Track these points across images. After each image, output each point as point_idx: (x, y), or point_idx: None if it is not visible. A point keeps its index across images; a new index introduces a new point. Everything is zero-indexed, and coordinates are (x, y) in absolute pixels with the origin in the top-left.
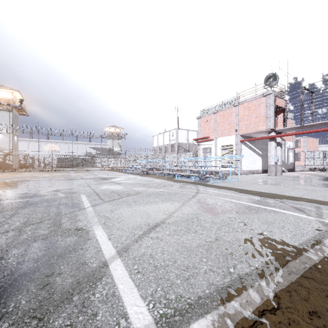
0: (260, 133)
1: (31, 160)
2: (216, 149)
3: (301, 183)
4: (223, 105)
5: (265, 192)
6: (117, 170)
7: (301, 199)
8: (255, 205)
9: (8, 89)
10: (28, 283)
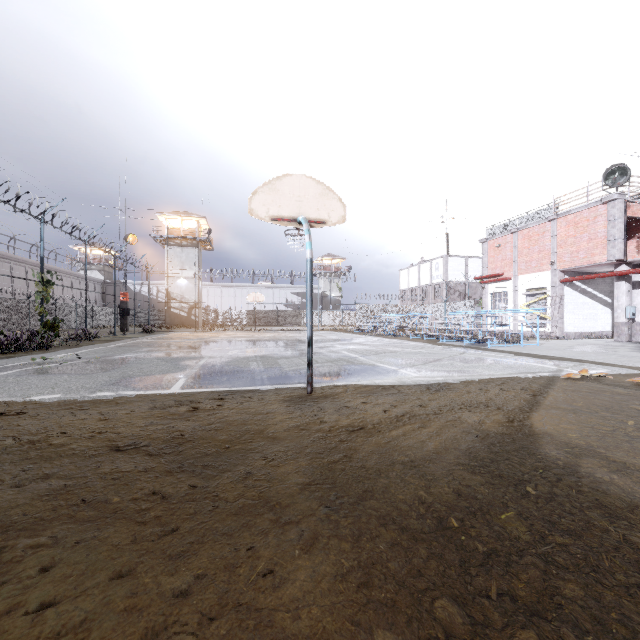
0: (599, 267)
1: (214, 315)
2: (515, 296)
3: None
4: (528, 218)
5: (552, 356)
6: (343, 330)
7: (585, 361)
8: (516, 361)
9: (194, 217)
10: (368, 370)
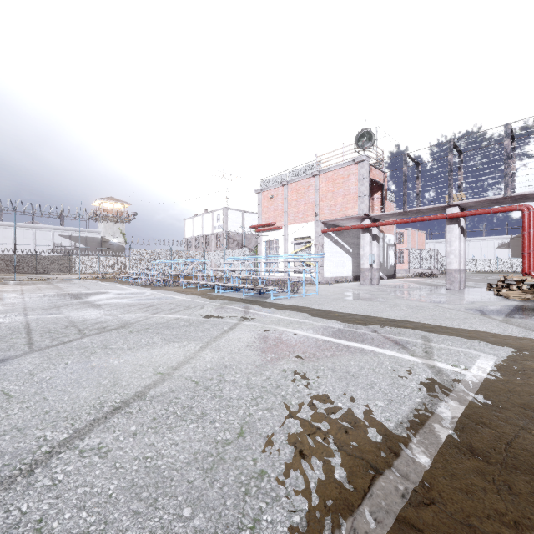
0: (349, 220)
1: None
2: (285, 244)
3: (404, 297)
4: (296, 173)
5: (353, 314)
6: (113, 278)
7: (402, 323)
8: (333, 339)
9: None
10: None
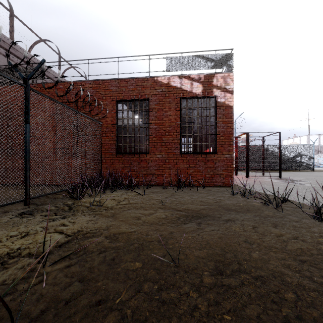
0: None
1: None
2: None
3: None
4: None
5: None
6: None
7: None
8: None
9: None
10: None
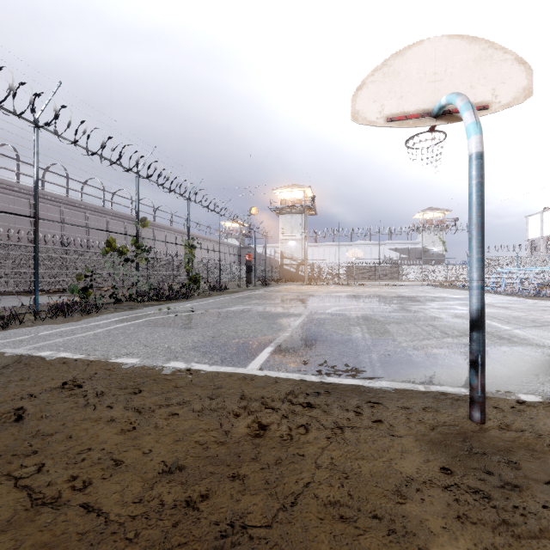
0: None
1: (317, 271)
2: None
3: None
4: None
5: None
6: (452, 286)
7: None
8: None
9: (301, 188)
10: None
